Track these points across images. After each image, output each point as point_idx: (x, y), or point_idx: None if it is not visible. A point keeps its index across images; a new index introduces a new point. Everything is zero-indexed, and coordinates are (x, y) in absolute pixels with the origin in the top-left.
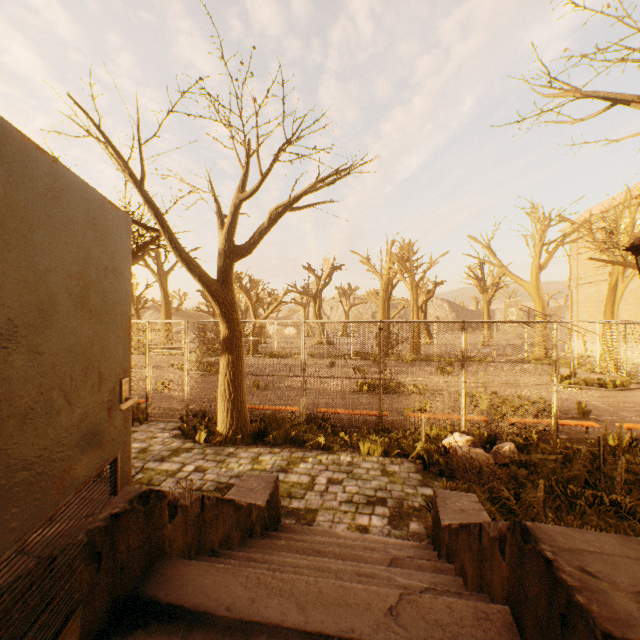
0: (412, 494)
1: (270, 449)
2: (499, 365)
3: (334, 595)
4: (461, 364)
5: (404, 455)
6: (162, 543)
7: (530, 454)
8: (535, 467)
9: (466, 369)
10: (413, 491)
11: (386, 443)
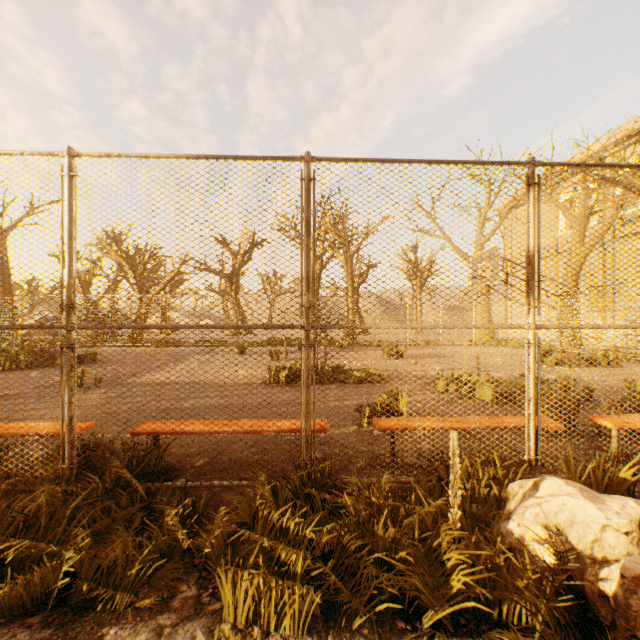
0: None
1: None
2: (448, 348)
3: None
4: (526, 279)
5: (401, 599)
6: None
7: None
8: None
9: (538, 292)
10: None
11: (328, 538)
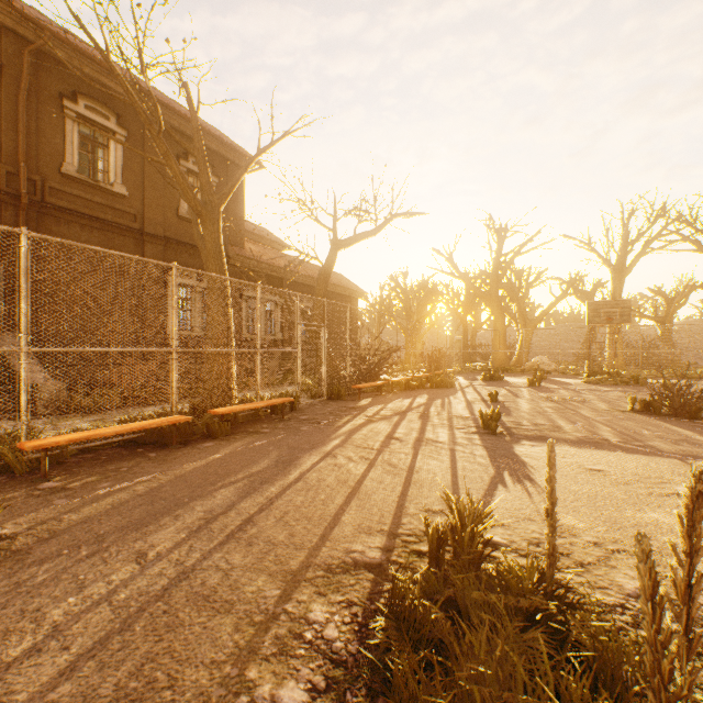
0: None
1: None
2: None
3: None
4: None
5: None
6: None
7: None
8: None
9: None
10: None
11: None
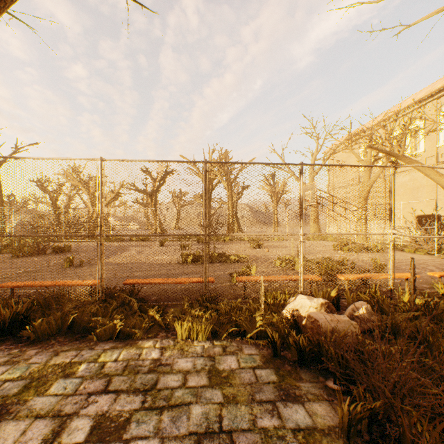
0: (276, 435)
1: (15, 353)
2: None
3: None
4: (299, 214)
5: (239, 333)
6: None
7: (391, 314)
8: (423, 334)
9: (305, 220)
10: (275, 423)
11: (214, 318)
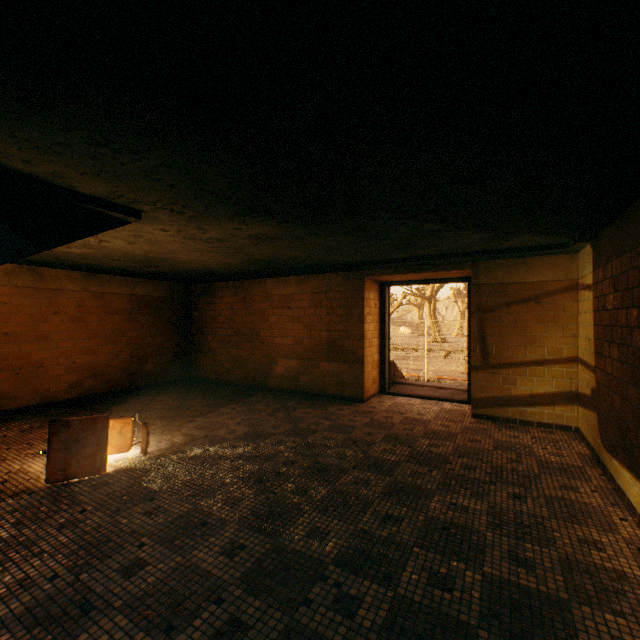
0: None
1: None
2: None
3: (442, 384)
4: None
5: None
6: (395, 376)
7: None
8: None
9: None
10: None
11: None
